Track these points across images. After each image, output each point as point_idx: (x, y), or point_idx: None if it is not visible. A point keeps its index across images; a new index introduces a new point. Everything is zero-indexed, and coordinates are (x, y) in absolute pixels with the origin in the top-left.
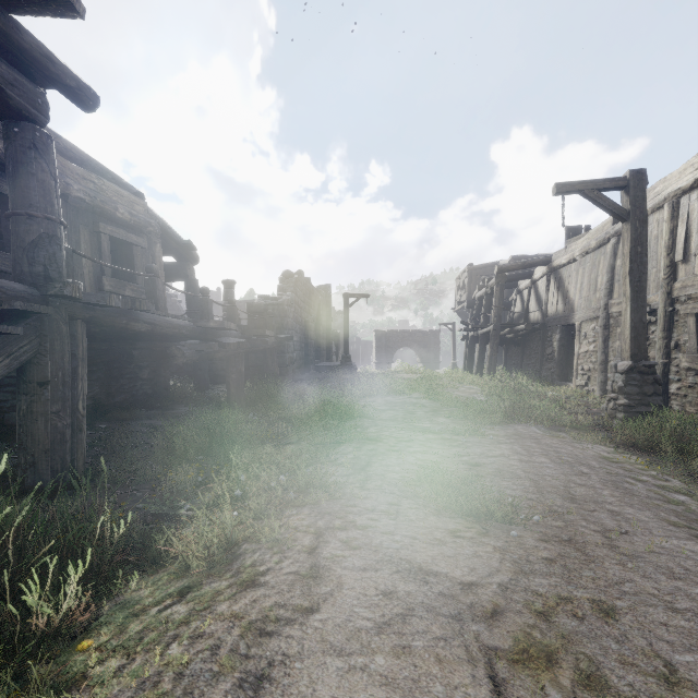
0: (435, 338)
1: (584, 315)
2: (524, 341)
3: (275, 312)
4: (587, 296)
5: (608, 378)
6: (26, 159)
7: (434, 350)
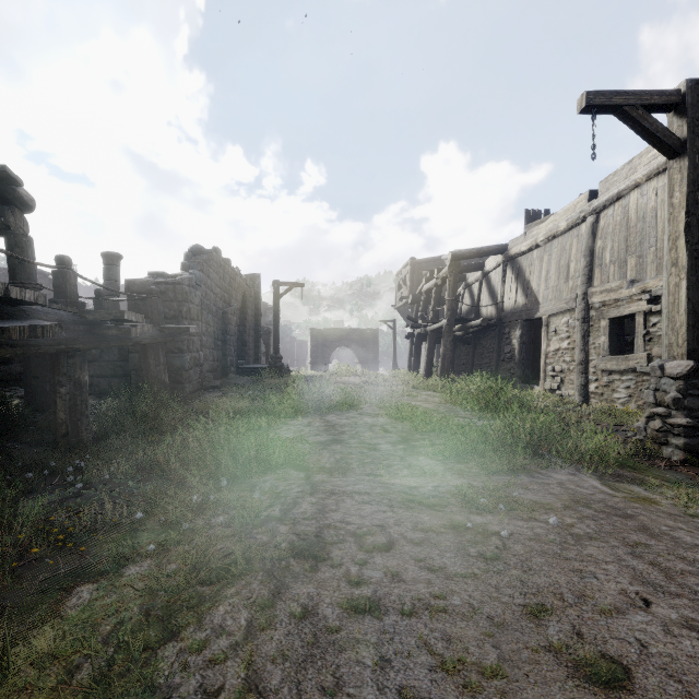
0: (374, 337)
1: (553, 308)
2: (474, 339)
3: (169, 294)
4: (556, 285)
5: (589, 381)
6: None
7: (373, 350)
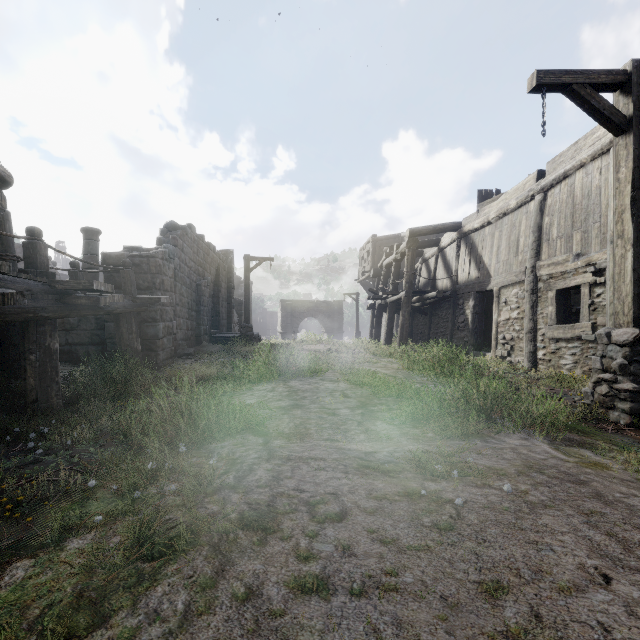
0: (339, 309)
1: (503, 280)
2: (431, 310)
3: (143, 266)
4: (506, 259)
5: (537, 348)
6: None
7: (338, 320)
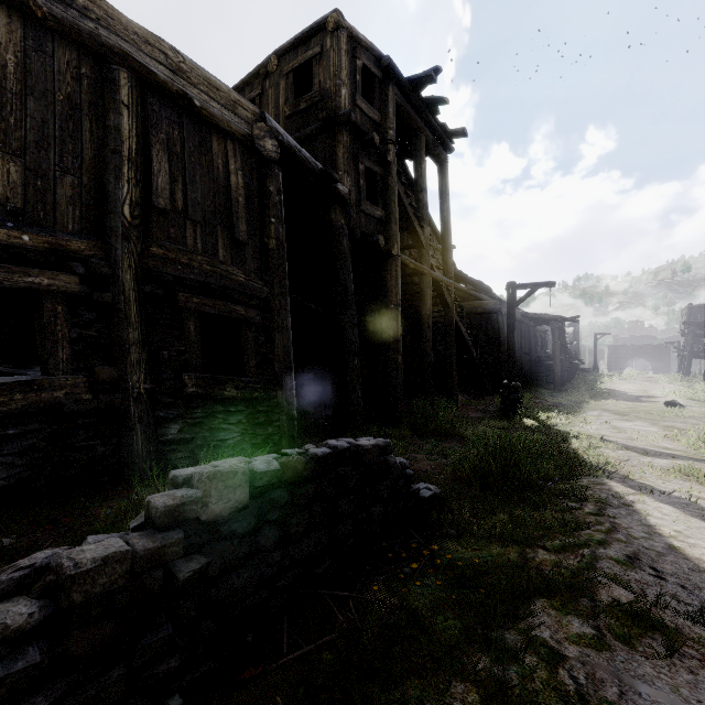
0: (665, 351)
1: None
2: None
3: (572, 349)
4: None
5: None
6: (564, 339)
7: (664, 360)
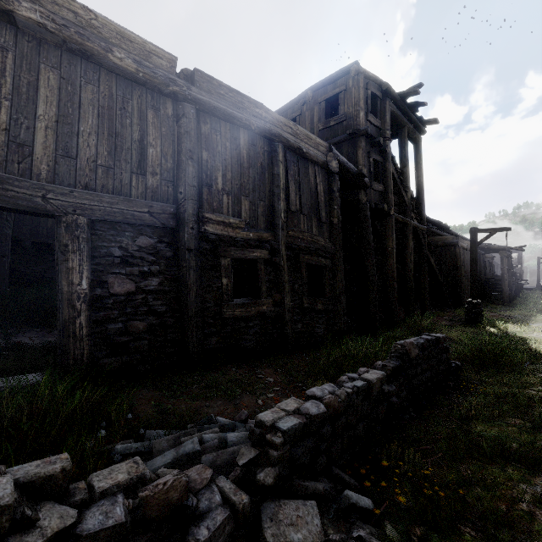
0: None
1: None
2: None
3: (516, 271)
4: None
5: None
6: (511, 264)
7: None
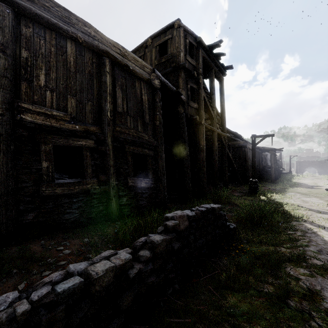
0: (324, 163)
1: None
2: None
3: (279, 163)
4: None
5: None
6: (276, 159)
7: (324, 168)
